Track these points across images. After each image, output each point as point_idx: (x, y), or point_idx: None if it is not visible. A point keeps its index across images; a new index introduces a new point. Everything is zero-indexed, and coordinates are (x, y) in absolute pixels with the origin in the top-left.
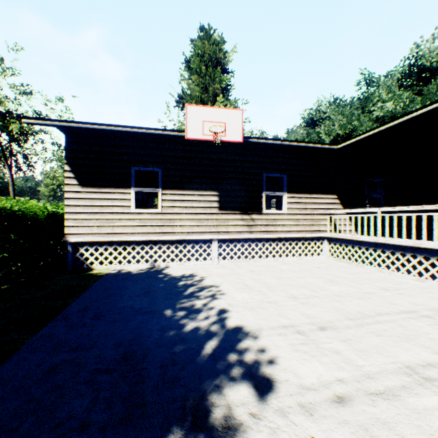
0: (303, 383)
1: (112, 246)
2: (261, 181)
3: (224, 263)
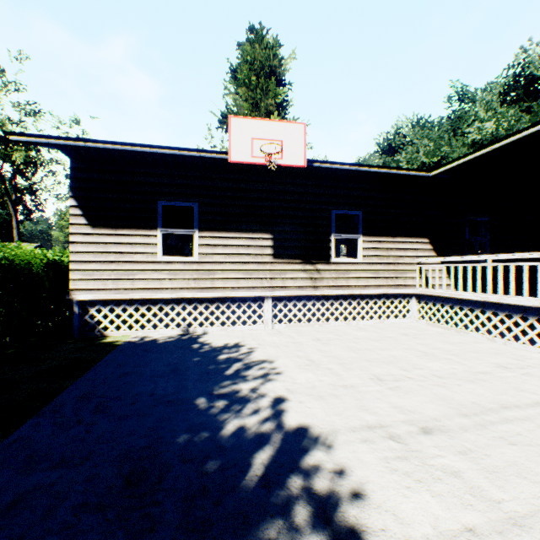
0: (411, 536)
1: (132, 306)
2: (329, 220)
3: (280, 327)
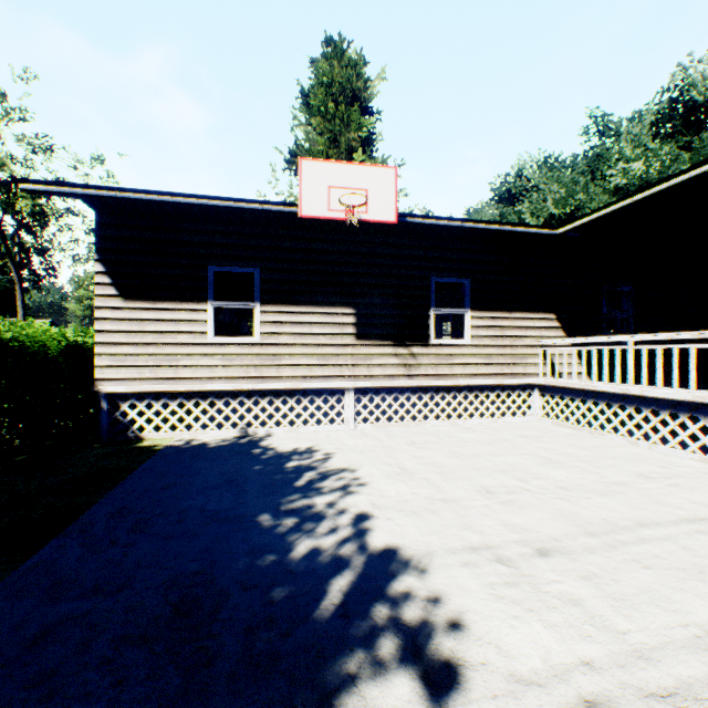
0: (516, 670)
1: (176, 400)
2: (428, 290)
3: (364, 428)
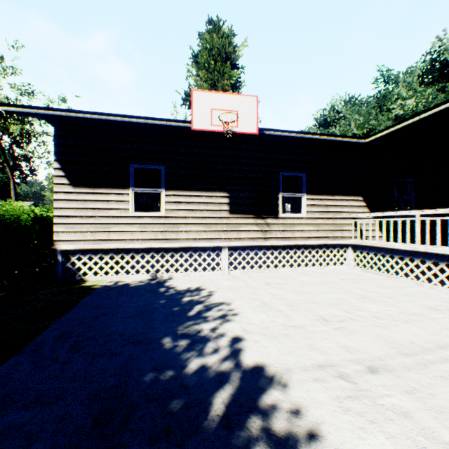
0: None
1: (108, 255)
2: (277, 181)
3: (235, 273)
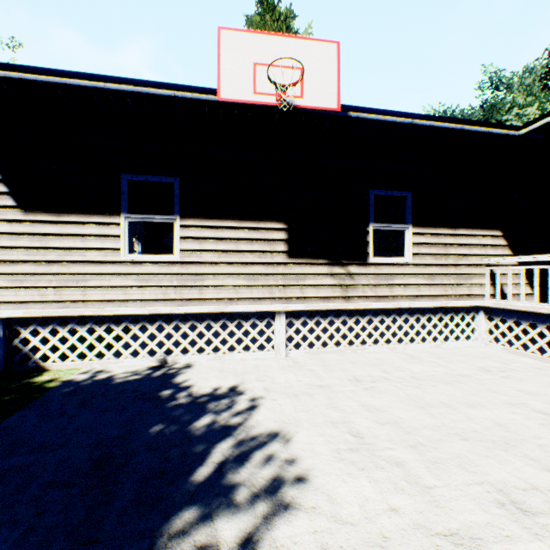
0: None
1: (85, 325)
2: (366, 204)
3: (297, 355)
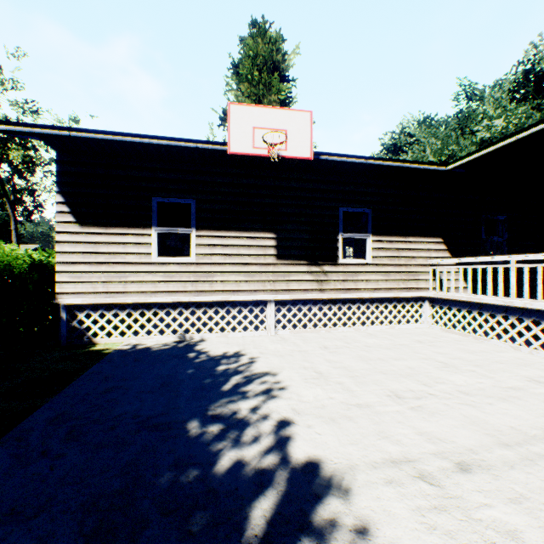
0: None
1: (124, 311)
2: (337, 218)
3: (283, 334)
